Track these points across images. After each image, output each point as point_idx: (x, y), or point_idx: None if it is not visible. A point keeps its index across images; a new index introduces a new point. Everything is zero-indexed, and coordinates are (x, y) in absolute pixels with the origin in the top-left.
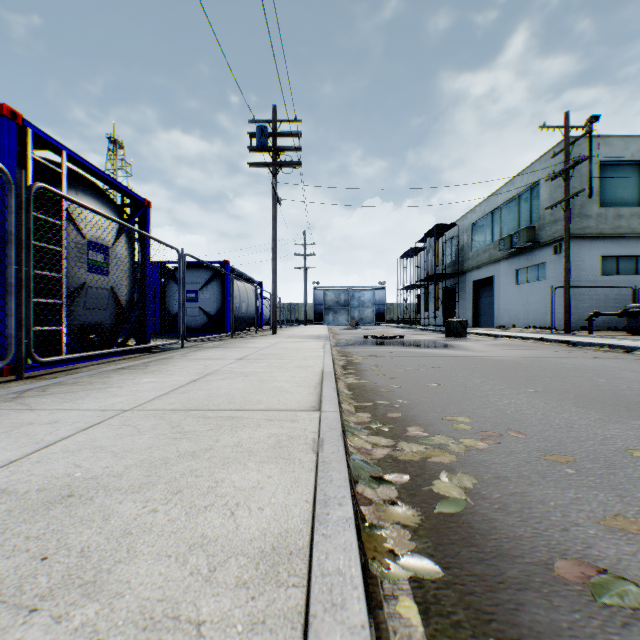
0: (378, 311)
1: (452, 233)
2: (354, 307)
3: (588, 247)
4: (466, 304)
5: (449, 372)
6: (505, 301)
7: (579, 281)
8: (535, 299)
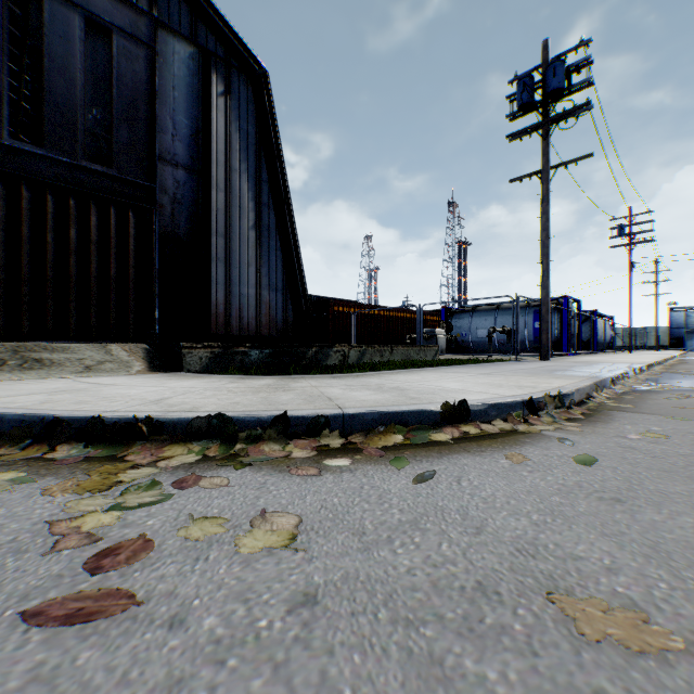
0: None
1: None
2: None
3: None
4: None
5: None
6: None
7: None
8: None
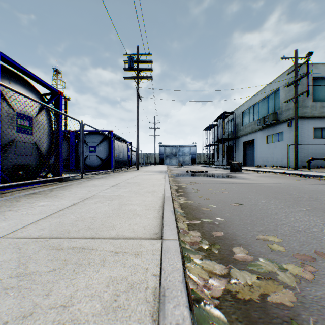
0: (192, 158)
1: (231, 117)
2: (180, 156)
3: (306, 123)
4: (239, 154)
5: (242, 194)
6: (260, 152)
7: (301, 141)
8: (277, 151)
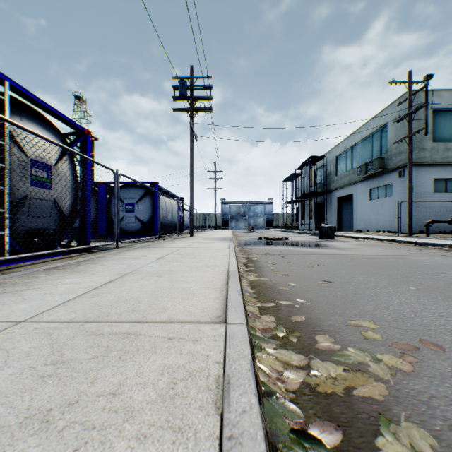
0: (267, 219)
1: (321, 163)
2: (250, 217)
3: (424, 172)
4: (332, 214)
5: (333, 269)
6: (361, 212)
7: (417, 197)
8: (384, 210)
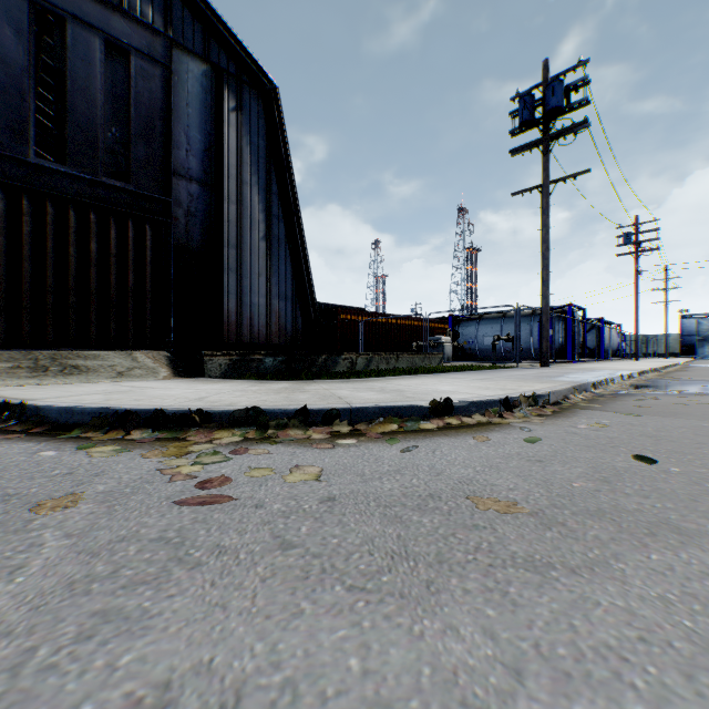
0: None
1: None
2: None
3: None
4: None
5: None
6: None
7: None
8: None
